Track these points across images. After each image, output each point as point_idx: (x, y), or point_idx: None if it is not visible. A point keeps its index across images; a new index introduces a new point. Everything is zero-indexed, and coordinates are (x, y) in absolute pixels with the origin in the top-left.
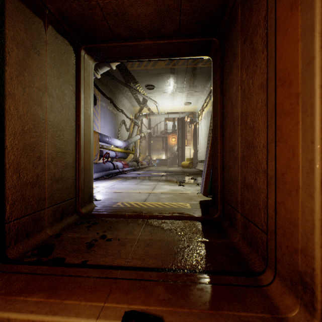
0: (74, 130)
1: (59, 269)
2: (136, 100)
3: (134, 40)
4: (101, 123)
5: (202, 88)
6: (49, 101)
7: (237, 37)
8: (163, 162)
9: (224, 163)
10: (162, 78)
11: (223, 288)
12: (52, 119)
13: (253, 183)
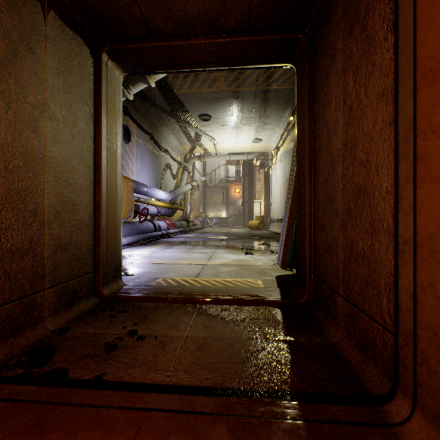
0: (91, 171)
1: (55, 391)
2: (185, 136)
3: (181, 38)
4: (138, 167)
5: (277, 119)
6: (51, 127)
7: (337, 27)
8: (223, 221)
9: (315, 220)
10: (221, 104)
11: (327, 428)
12: (56, 154)
13: (367, 252)
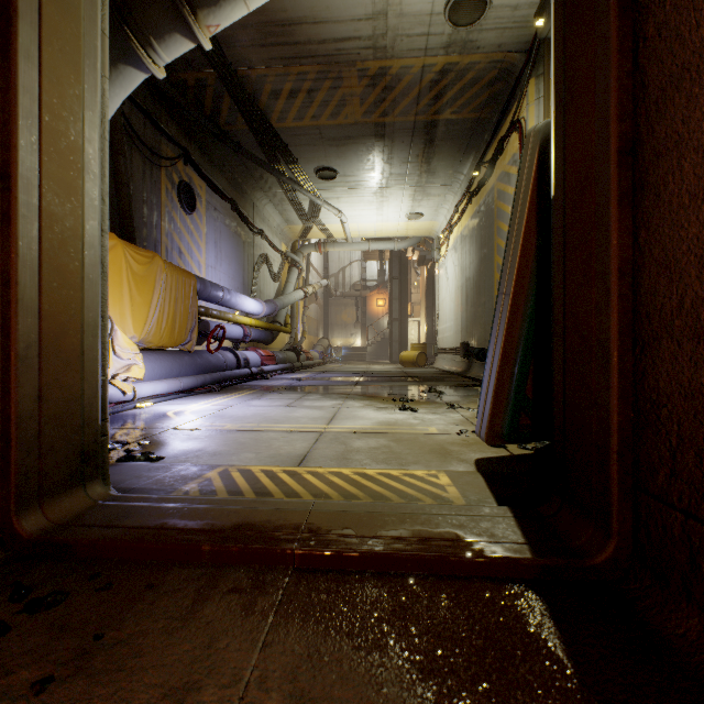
0: None
1: None
2: (294, 207)
3: None
4: (209, 257)
5: (450, 177)
6: None
7: None
8: (357, 353)
9: (653, 317)
10: (355, 149)
11: None
12: None
13: None
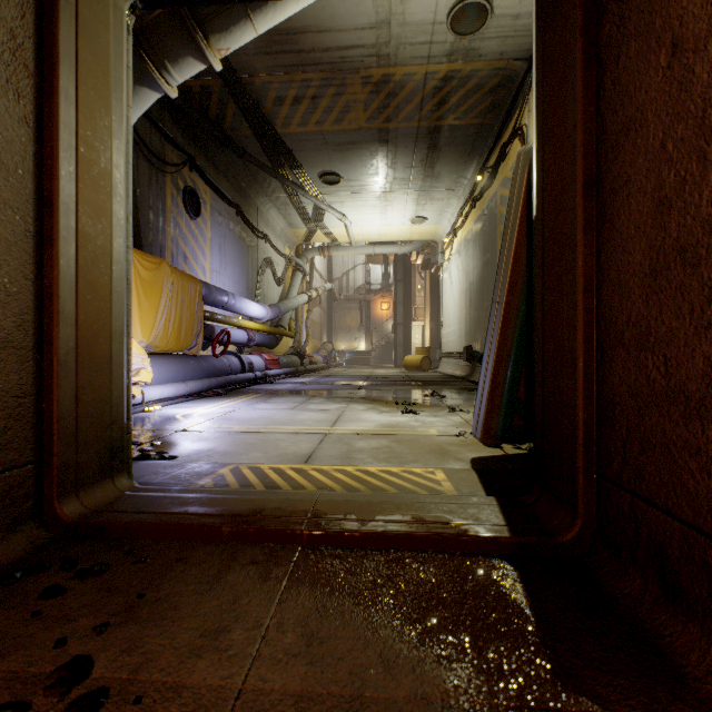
0: (26, 207)
1: None
2: (297, 211)
3: None
4: (214, 262)
5: (454, 182)
6: None
7: None
8: (361, 357)
9: (610, 328)
10: (359, 154)
11: None
12: None
13: None
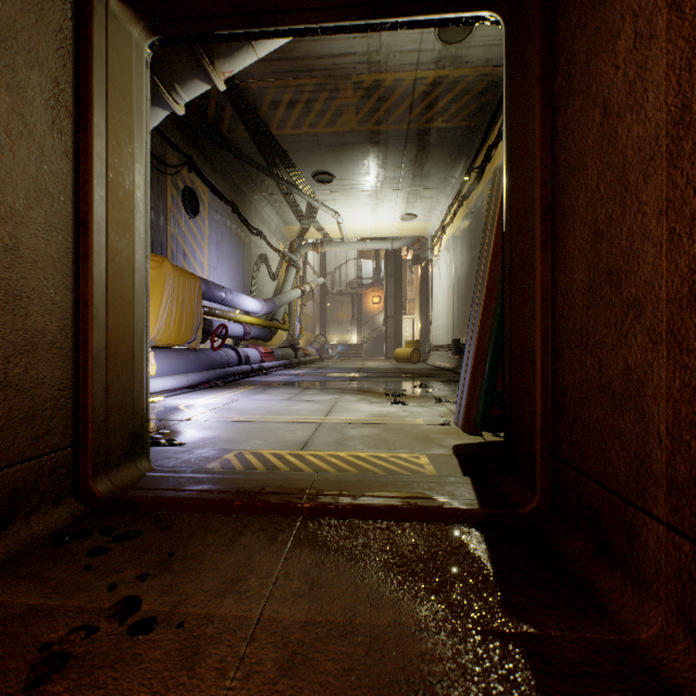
0: (66, 228)
1: None
2: (291, 209)
3: None
4: (211, 258)
5: (442, 181)
6: None
7: None
8: (353, 349)
9: (561, 332)
10: (351, 155)
11: None
12: None
13: None
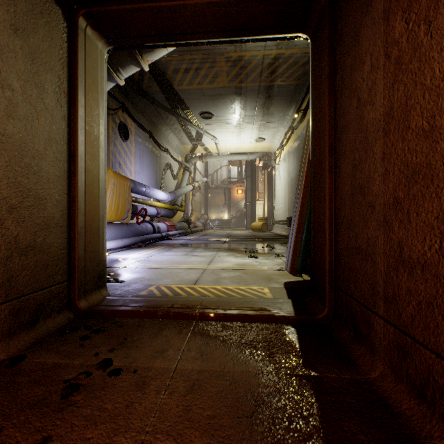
0: (64, 159)
1: None
2: (186, 135)
3: None
4: (136, 166)
5: (281, 117)
6: (2, 97)
7: None
8: (225, 223)
9: (338, 218)
10: (223, 101)
11: None
12: (10, 132)
13: (431, 259)
